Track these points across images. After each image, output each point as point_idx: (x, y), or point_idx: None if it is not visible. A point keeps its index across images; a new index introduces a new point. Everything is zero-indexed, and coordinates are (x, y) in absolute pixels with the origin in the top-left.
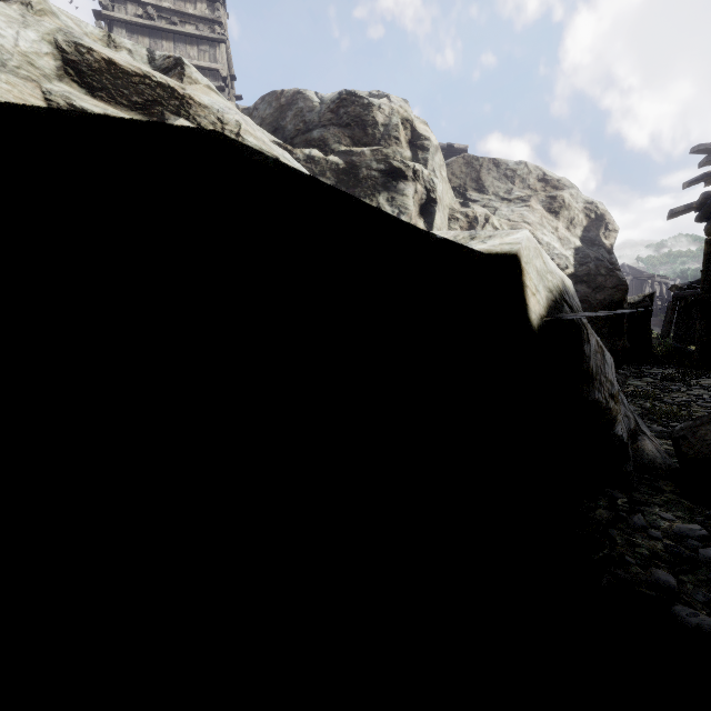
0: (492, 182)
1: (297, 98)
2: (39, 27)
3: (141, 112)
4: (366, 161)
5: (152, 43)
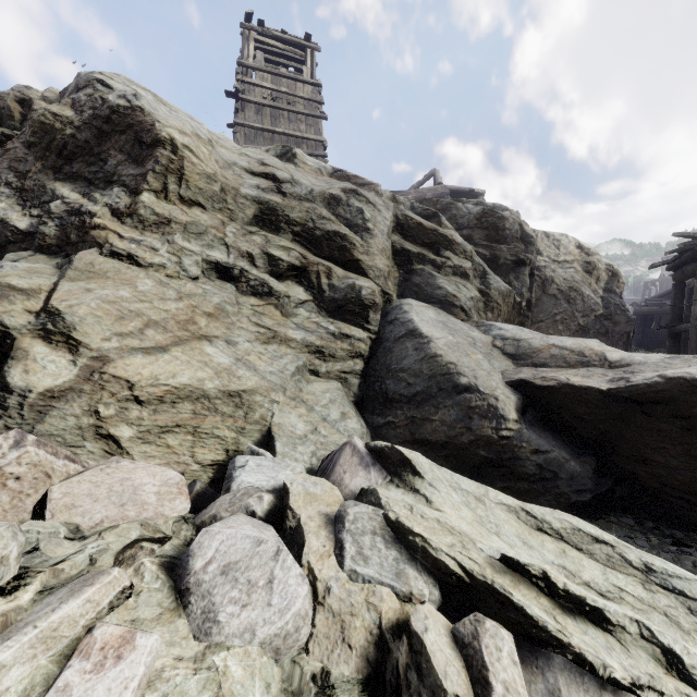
0: (545, 248)
1: (450, 207)
2: (390, 208)
3: (428, 248)
4: (504, 255)
5: (273, 119)
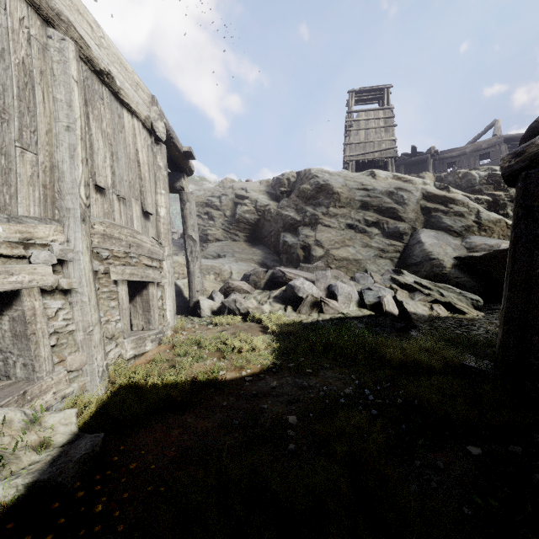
0: None
1: (467, 175)
2: (419, 190)
3: (440, 204)
4: (502, 198)
5: (364, 135)
